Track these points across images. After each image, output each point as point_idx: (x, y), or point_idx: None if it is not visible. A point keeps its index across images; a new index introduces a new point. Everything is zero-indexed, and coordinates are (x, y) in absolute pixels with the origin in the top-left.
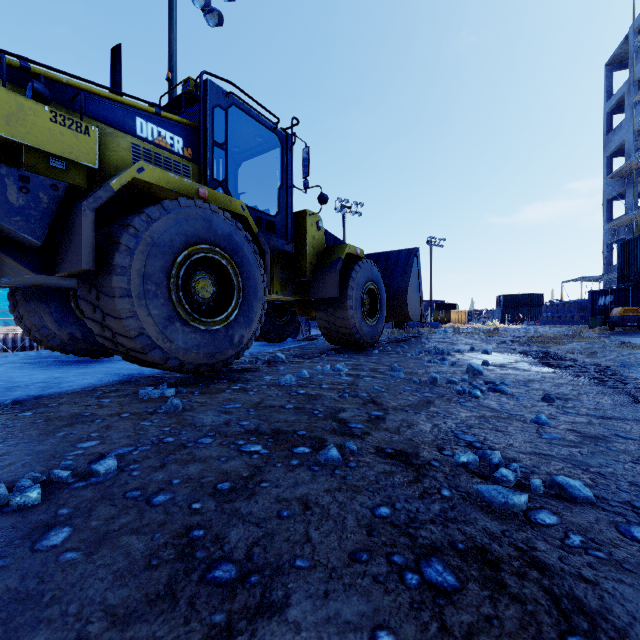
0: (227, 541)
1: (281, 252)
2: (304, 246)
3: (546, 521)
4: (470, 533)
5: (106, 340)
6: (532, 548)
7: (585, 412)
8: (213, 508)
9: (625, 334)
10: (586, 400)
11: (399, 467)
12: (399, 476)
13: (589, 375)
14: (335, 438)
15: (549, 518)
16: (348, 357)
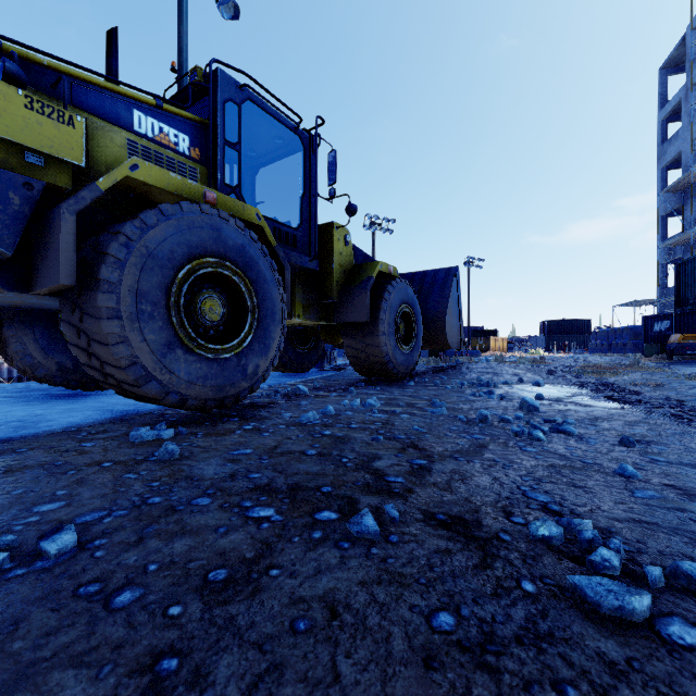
0: (211, 681)
1: (304, 270)
2: (330, 263)
3: (686, 639)
4: (579, 664)
5: (94, 371)
6: (682, 695)
7: (677, 460)
8: (198, 615)
9: (685, 363)
10: (672, 443)
11: (457, 543)
12: (459, 558)
13: (664, 411)
14: (370, 497)
15: (689, 633)
16: (380, 390)
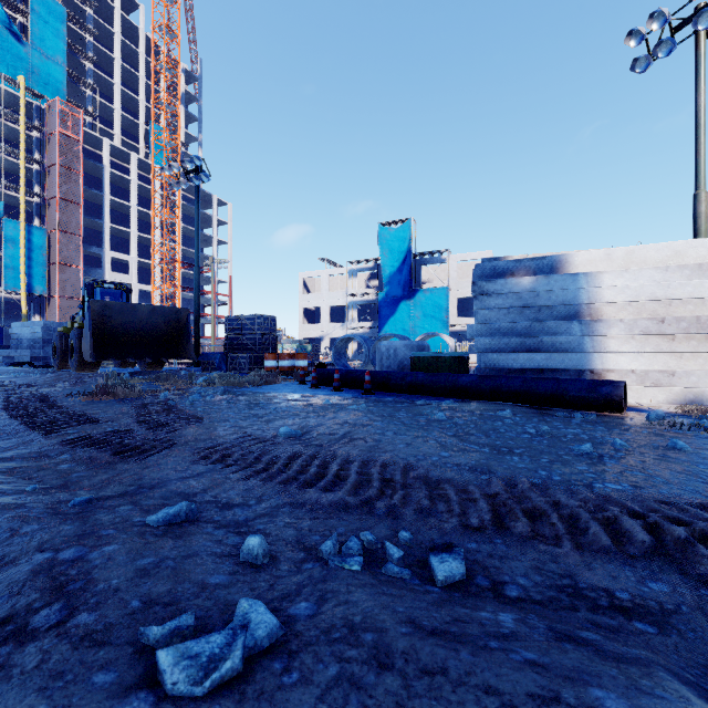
0: None
1: None
2: None
3: None
4: None
5: None
6: None
7: None
8: None
9: None
10: None
11: None
12: None
13: None
14: None
15: None
16: None
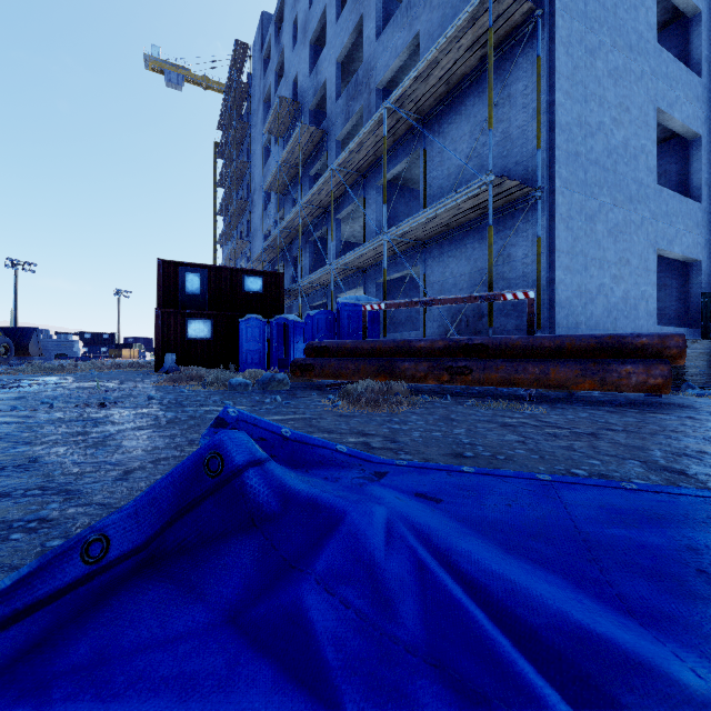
0: None
1: None
2: None
3: None
4: None
5: None
6: None
7: None
8: None
9: None
10: None
11: None
12: None
13: None
14: None
15: None
16: None
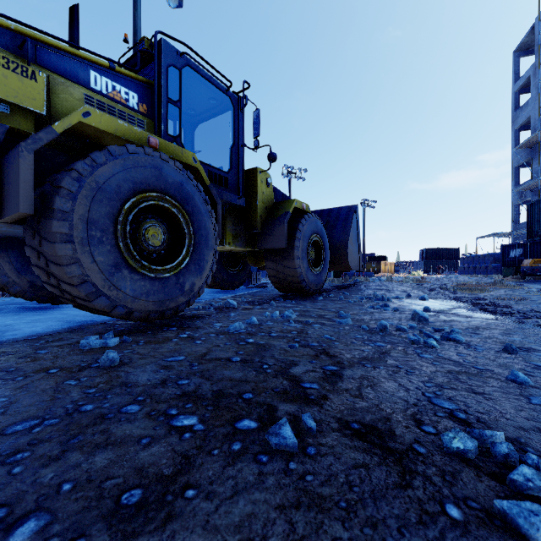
0: None
1: (233, 206)
2: (255, 201)
3: None
4: None
5: (53, 287)
6: None
7: None
8: None
9: (535, 282)
10: None
11: (374, 456)
12: (378, 474)
13: (533, 322)
14: (287, 404)
15: None
16: (295, 303)
